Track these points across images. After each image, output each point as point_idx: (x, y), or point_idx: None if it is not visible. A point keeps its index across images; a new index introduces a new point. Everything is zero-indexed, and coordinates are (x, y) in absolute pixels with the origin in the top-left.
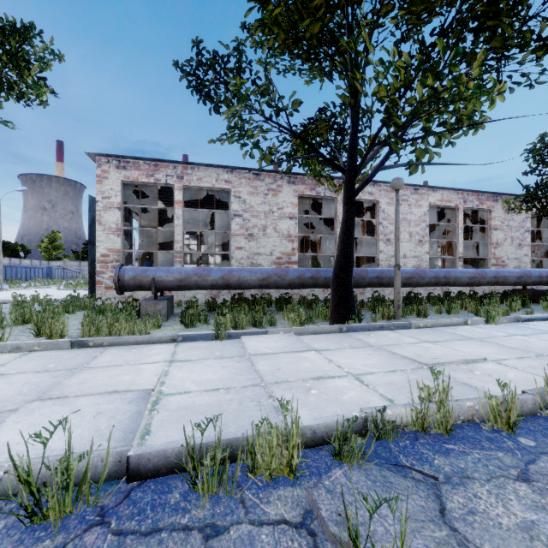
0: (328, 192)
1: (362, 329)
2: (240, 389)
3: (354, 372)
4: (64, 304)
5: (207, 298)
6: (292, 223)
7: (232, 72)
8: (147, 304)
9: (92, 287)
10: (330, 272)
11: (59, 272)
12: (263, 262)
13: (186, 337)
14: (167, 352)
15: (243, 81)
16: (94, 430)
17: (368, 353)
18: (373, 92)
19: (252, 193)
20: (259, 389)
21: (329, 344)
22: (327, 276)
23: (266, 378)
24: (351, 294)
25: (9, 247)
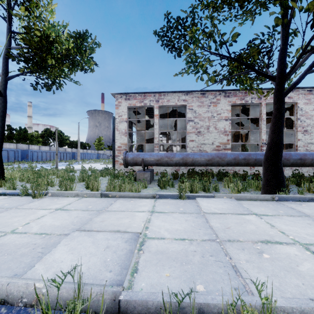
0: (254, 100)
1: (293, 199)
2: (200, 242)
3: (300, 241)
4: (101, 172)
5: (172, 171)
6: (227, 123)
7: (189, 27)
8: (139, 173)
9: (114, 163)
10: (258, 155)
11: (102, 156)
12: (207, 149)
13: (161, 196)
14: (150, 204)
15: (197, 29)
16: (103, 260)
17: (307, 222)
18: (305, 9)
19: (200, 106)
20: (216, 244)
21: (266, 210)
22: (256, 158)
23: (220, 235)
24: (281, 172)
25: (83, 144)
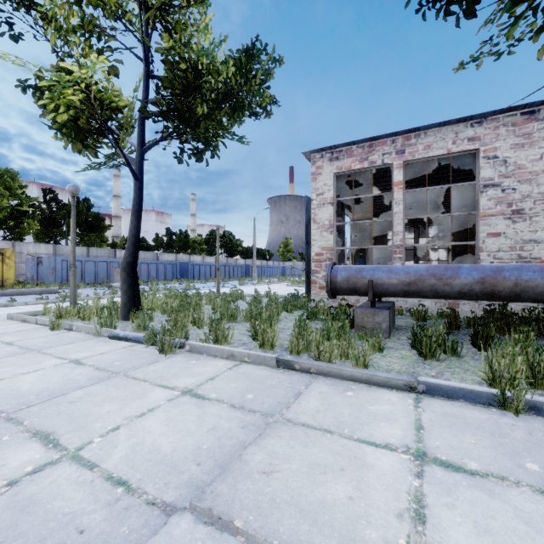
0: None
1: None
2: None
3: None
4: (285, 302)
5: (439, 306)
6: None
7: None
8: (363, 313)
9: (308, 286)
10: None
11: (290, 271)
12: (543, 254)
13: (432, 388)
14: (404, 417)
15: None
16: None
17: None
18: None
19: (519, 145)
20: None
21: None
22: None
23: None
24: None
25: (261, 252)
